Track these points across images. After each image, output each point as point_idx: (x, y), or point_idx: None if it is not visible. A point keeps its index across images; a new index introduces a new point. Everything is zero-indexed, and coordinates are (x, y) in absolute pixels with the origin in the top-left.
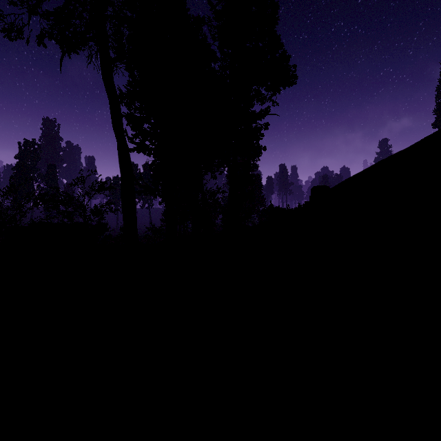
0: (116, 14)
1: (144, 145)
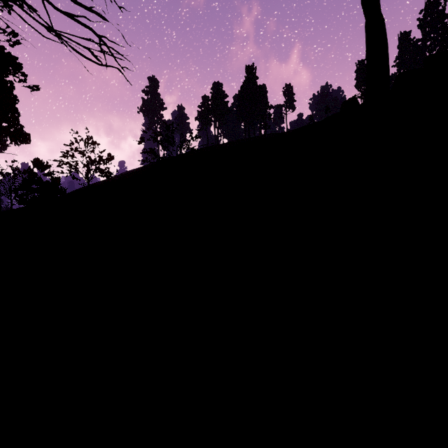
0: None
1: None
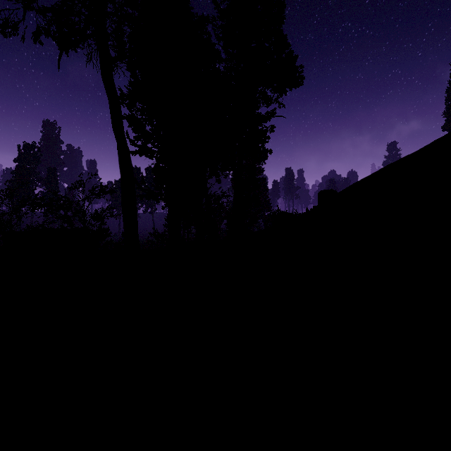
0: (116, 11)
1: (146, 147)
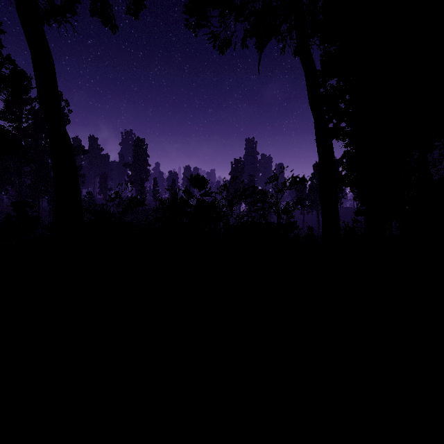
0: None
1: (338, 128)
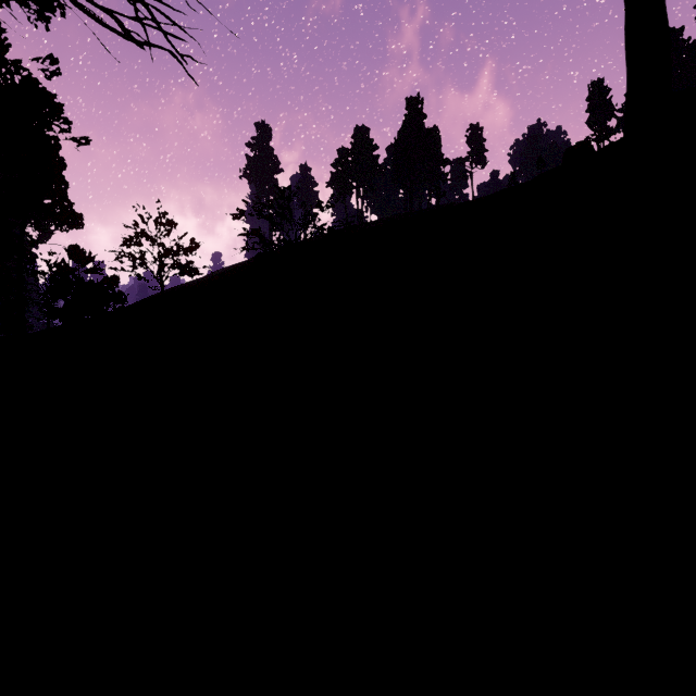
0: None
1: None
